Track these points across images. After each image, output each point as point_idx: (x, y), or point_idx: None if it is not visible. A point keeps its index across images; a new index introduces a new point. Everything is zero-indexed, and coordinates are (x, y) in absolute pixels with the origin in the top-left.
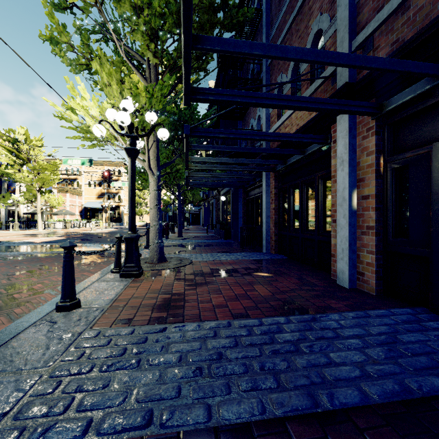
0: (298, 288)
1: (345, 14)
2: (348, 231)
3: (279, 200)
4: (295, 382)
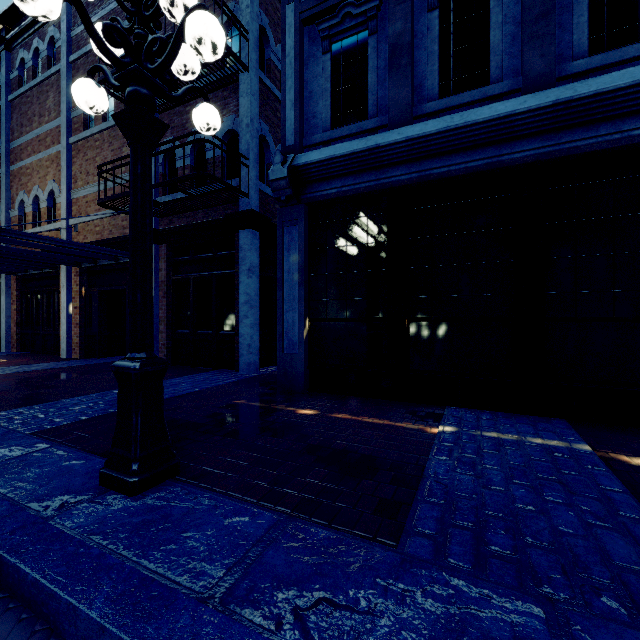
0: (30, 361)
1: (65, 202)
2: (66, 326)
3: (22, 302)
4: (12, 371)
